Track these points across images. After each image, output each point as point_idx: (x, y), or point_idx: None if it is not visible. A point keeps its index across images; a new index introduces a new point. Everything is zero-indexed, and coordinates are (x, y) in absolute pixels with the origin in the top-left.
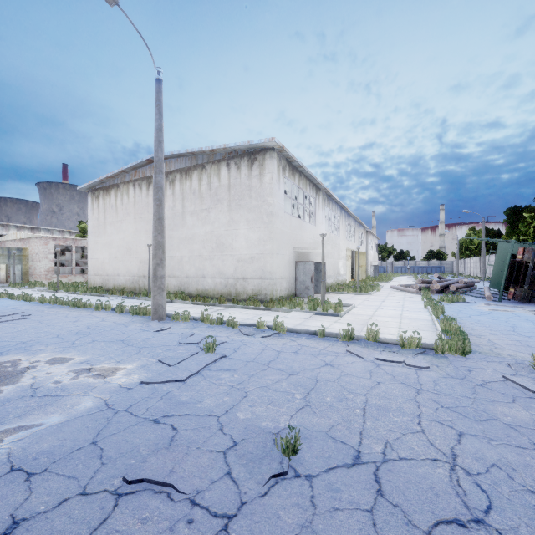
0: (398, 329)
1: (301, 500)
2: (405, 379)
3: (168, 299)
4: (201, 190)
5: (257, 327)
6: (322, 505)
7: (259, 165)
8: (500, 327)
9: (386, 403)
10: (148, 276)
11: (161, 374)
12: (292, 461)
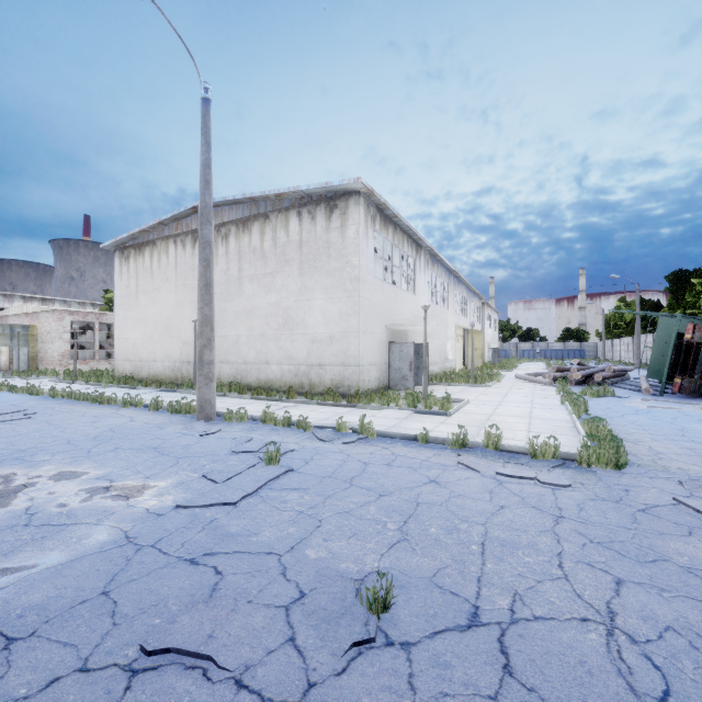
0: (526, 433)
1: (394, 680)
2: (538, 503)
3: (220, 393)
4: (263, 247)
5: (337, 430)
6: (424, 688)
7: (340, 214)
8: (664, 430)
9: (513, 536)
10: (193, 362)
11: (205, 494)
12: (382, 620)
